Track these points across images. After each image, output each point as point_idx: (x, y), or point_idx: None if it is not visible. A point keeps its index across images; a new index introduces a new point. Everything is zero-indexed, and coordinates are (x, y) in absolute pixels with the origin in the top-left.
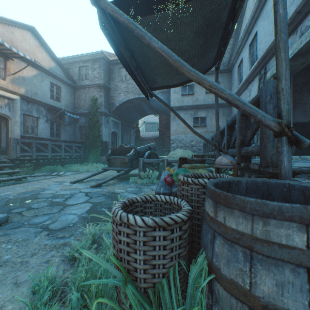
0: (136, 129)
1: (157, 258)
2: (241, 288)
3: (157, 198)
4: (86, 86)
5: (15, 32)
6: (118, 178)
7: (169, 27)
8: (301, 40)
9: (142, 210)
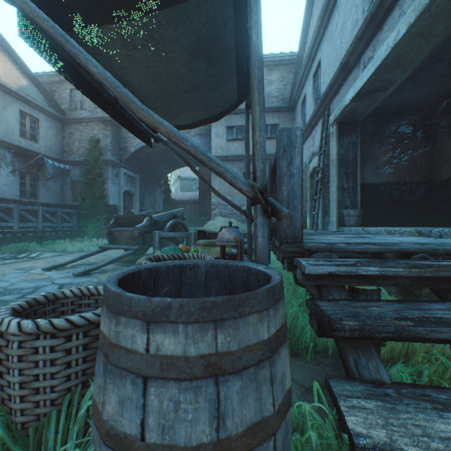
0: (165, 187)
1: (41, 379)
2: (98, 411)
3: (99, 291)
4: (82, 120)
5: None
6: (126, 261)
7: (145, 44)
8: (363, 75)
9: (74, 310)
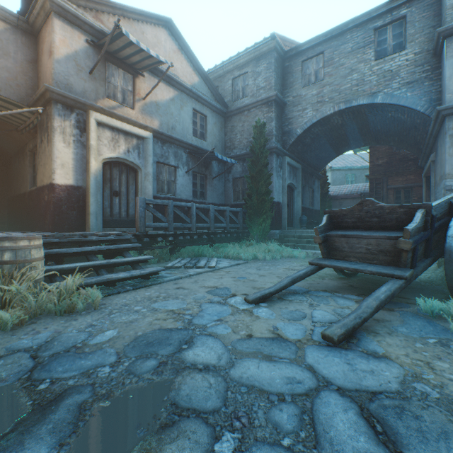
0: (321, 180)
1: None
2: None
3: None
4: (244, 108)
5: (146, 32)
6: (353, 290)
7: None
8: None
9: None
